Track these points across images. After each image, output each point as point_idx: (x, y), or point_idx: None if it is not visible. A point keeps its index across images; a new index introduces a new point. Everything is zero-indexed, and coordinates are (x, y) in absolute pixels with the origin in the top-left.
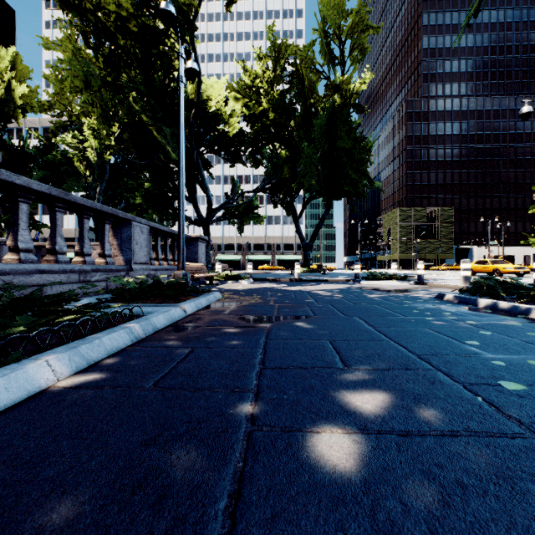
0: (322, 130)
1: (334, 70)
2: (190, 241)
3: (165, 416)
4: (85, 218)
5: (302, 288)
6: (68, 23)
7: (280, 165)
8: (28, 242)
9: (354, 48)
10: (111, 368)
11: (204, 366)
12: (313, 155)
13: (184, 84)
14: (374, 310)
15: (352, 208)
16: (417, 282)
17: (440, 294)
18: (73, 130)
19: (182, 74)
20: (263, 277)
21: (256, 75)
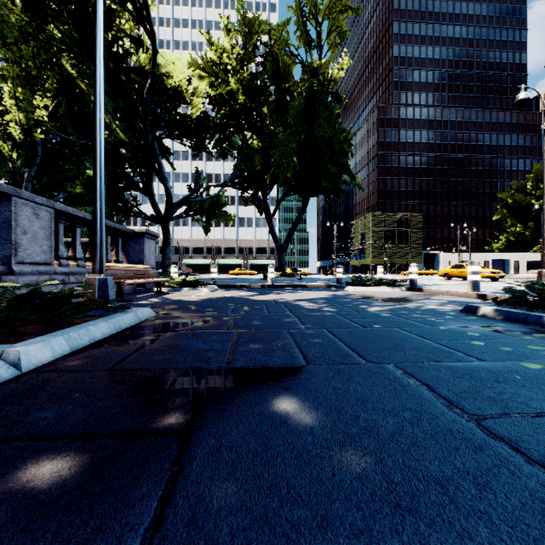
0: (299, 115)
1: (311, 56)
2: (133, 236)
3: None
4: None
5: (277, 298)
6: None
7: (251, 157)
8: None
9: (332, 31)
10: None
11: None
12: (288, 143)
13: None
14: (406, 342)
15: (330, 207)
16: (410, 288)
17: (470, 306)
18: None
19: None
20: (230, 283)
21: (223, 51)
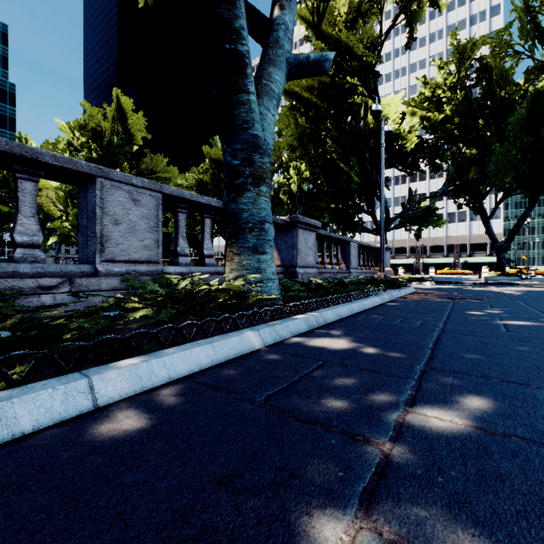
0: (519, 125)
1: (542, 41)
2: (378, 250)
3: (424, 308)
4: (332, 244)
5: (486, 289)
6: (289, 107)
7: (464, 166)
8: (317, 259)
9: None
10: (393, 303)
11: (428, 305)
12: (506, 152)
13: (384, 147)
14: (541, 300)
15: None
16: None
17: None
18: (281, 173)
19: (383, 141)
20: (445, 281)
21: (436, 85)
